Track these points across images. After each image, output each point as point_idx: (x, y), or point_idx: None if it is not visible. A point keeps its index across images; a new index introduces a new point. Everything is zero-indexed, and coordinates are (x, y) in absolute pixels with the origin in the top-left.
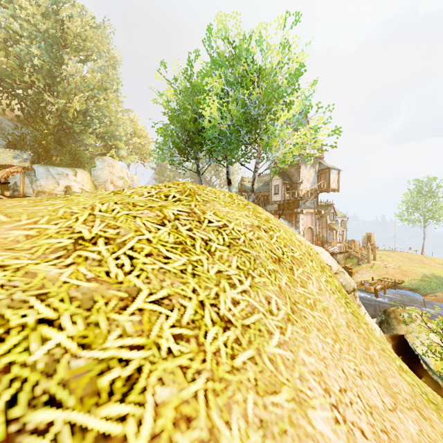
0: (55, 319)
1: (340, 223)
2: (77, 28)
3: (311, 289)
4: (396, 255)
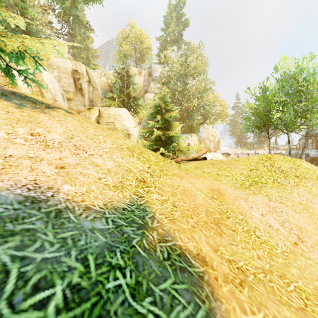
0: (255, 177)
1: None
2: (193, 64)
3: (307, 184)
4: None
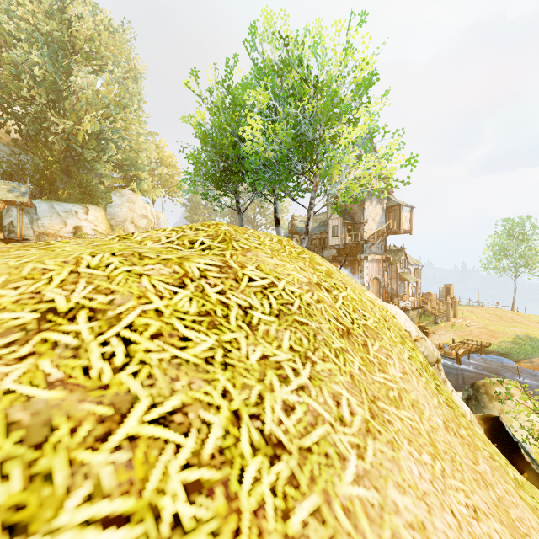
0: None
1: (412, 272)
2: (88, 30)
3: (393, 374)
4: (482, 311)
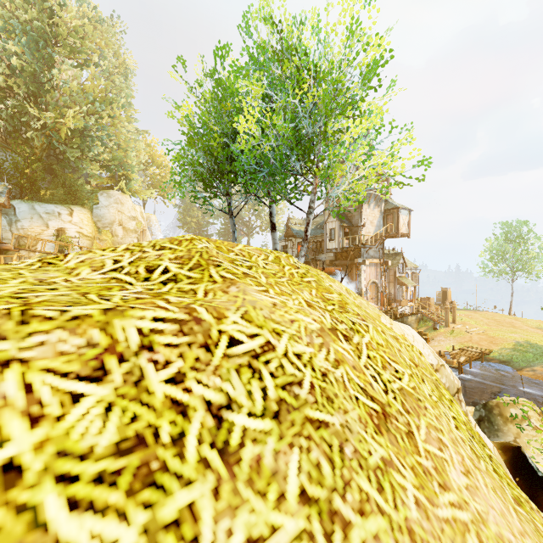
0: None
1: (410, 276)
2: (72, 20)
3: (456, 485)
4: (480, 316)
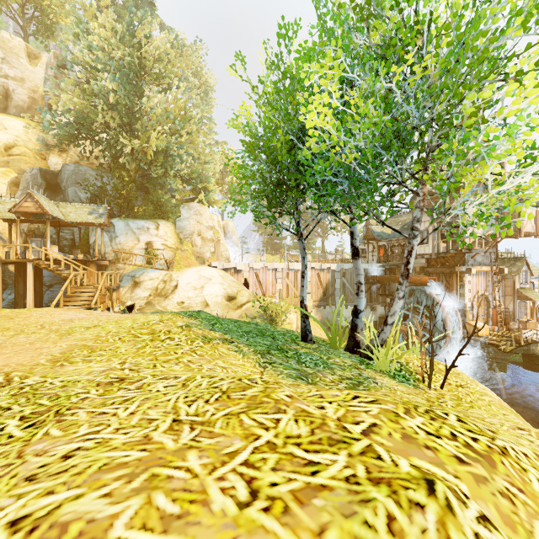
0: None
1: (537, 286)
2: (157, 49)
3: None
4: None
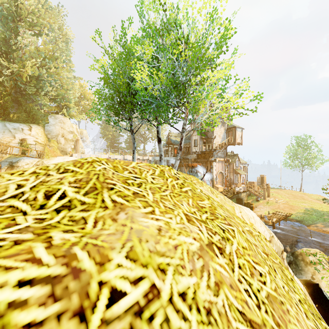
0: None
1: (242, 168)
2: (30, 5)
3: None
4: (283, 192)
